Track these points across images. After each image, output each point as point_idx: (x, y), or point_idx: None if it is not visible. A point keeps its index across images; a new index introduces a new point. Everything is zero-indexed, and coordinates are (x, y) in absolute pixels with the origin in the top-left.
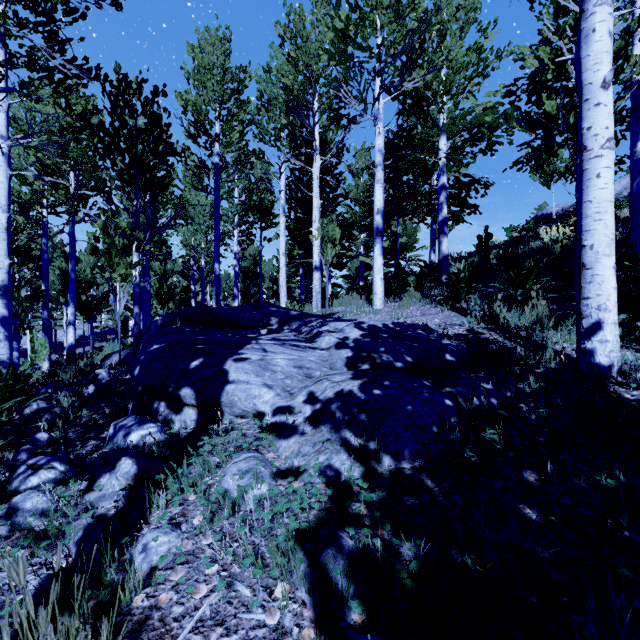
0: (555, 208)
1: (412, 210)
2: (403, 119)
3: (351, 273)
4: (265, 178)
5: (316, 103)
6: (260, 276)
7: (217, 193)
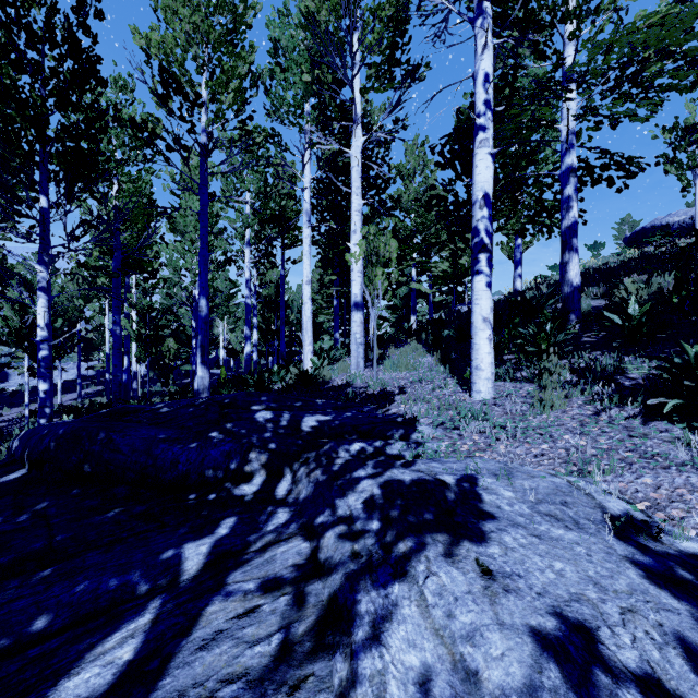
0: (674, 217)
1: (508, 213)
2: (495, 67)
3: (397, 301)
4: (282, 173)
5: (356, 46)
6: (281, 309)
7: (203, 190)
